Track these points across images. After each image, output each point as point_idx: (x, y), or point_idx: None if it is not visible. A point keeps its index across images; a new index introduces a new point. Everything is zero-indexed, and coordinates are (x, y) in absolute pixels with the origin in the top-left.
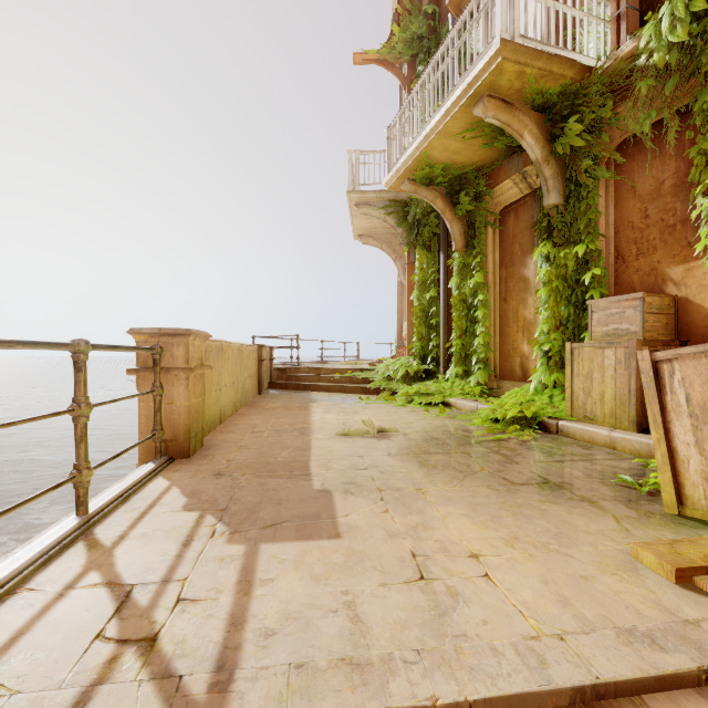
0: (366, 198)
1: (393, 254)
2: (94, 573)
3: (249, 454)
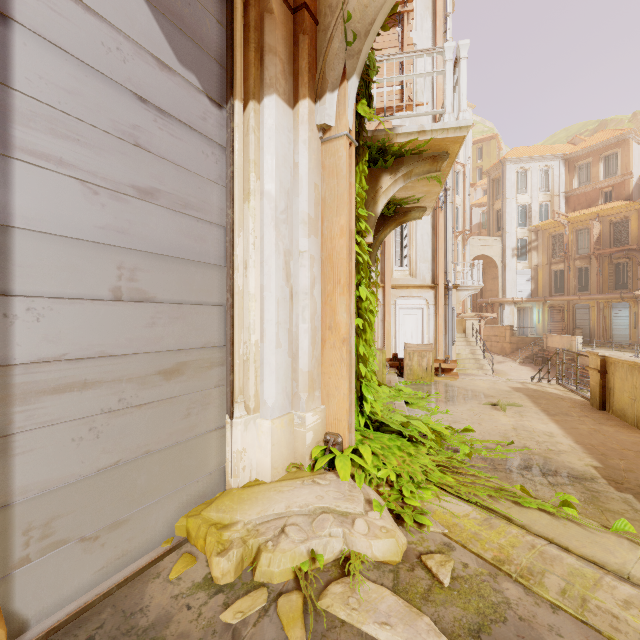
0: None
1: None
2: (555, 388)
3: (562, 403)
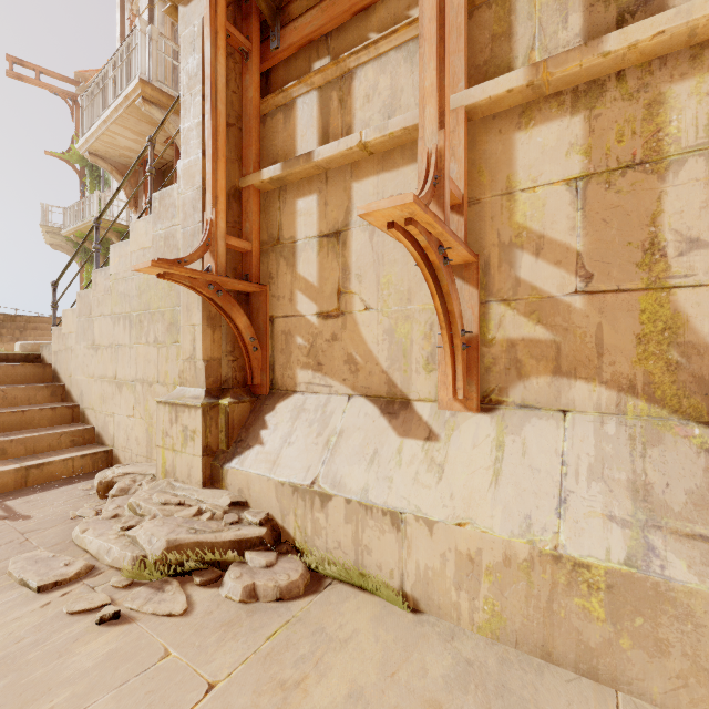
0: (54, 230)
1: (76, 259)
2: None
3: None
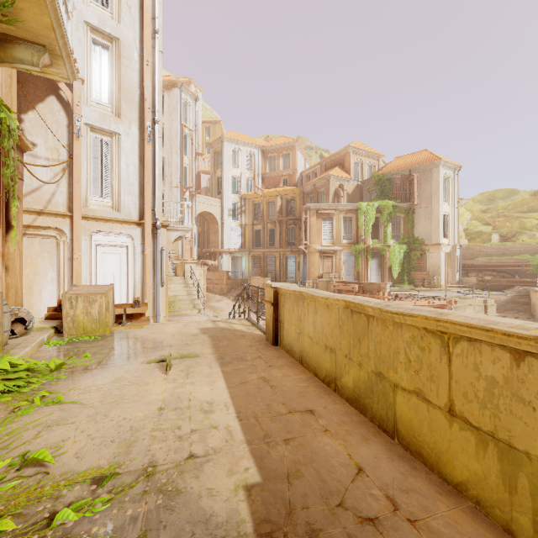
0: None
1: None
2: (241, 324)
3: (242, 342)
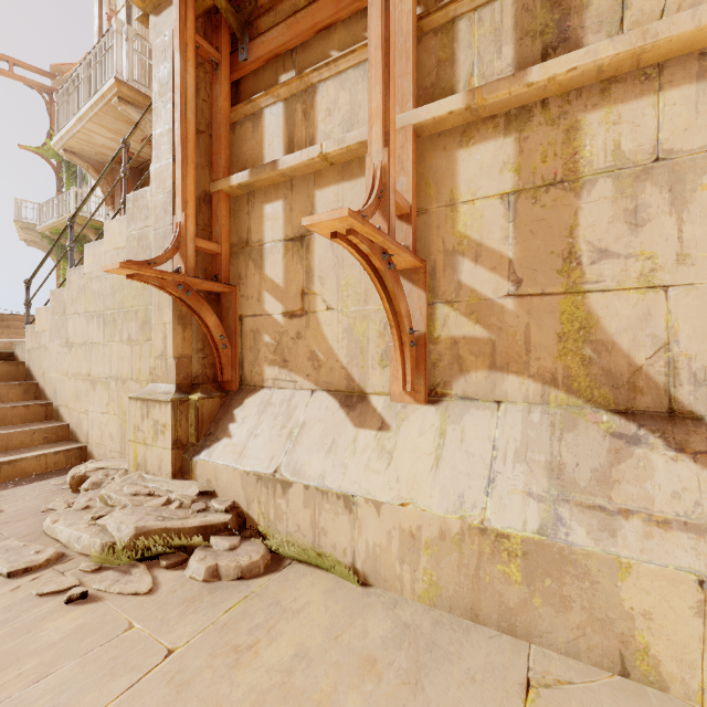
0: (28, 226)
1: (52, 256)
2: None
3: None
